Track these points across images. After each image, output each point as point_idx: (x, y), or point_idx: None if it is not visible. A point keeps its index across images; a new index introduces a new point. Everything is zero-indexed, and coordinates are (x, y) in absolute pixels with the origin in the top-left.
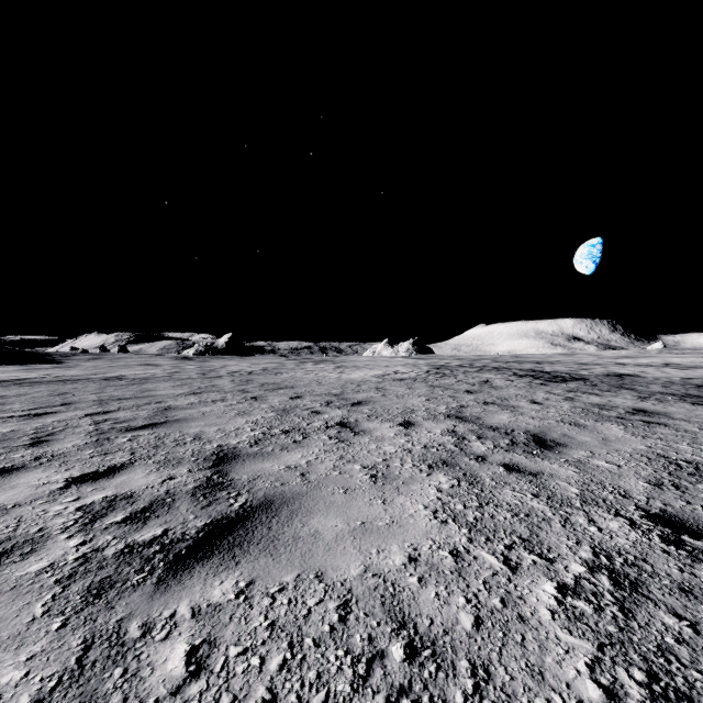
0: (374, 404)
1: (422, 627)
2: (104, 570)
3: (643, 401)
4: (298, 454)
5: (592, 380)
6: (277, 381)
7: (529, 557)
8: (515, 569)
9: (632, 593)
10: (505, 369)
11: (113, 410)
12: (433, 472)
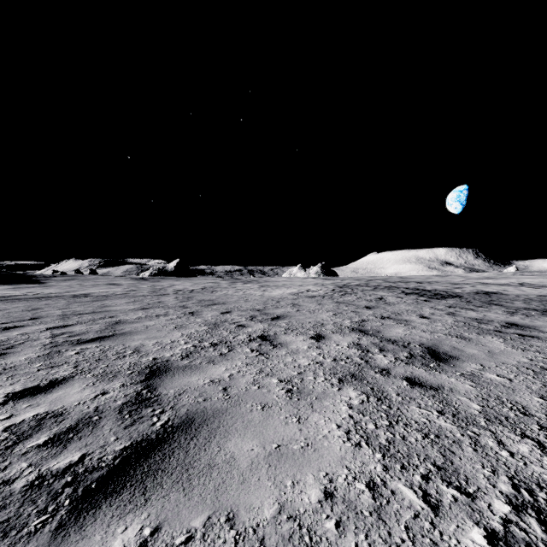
0: (290, 319)
1: None
2: (5, 511)
3: (512, 316)
4: (222, 367)
5: (466, 297)
6: (212, 298)
7: (449, 491)
8: (437, 509)
9: None
10: (395, 288)
11: (72, 324)
12: (343, 387)
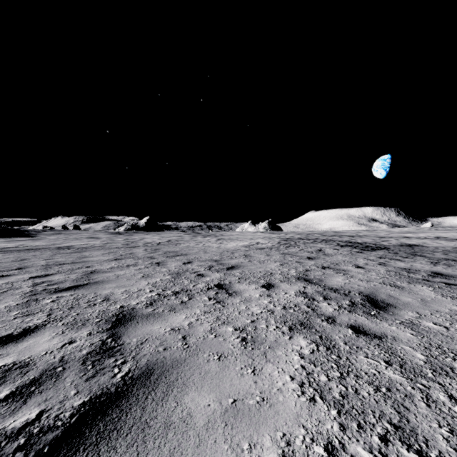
0: (243, 268)
1: None
2: None
3: (435, 266)
4: (182, 315)
5: (392, 249)
6: (176, 250)
7: (410, 456)
8: None
9: None
10: (331, 241)
11: (52, 273)
12: (294, 335)
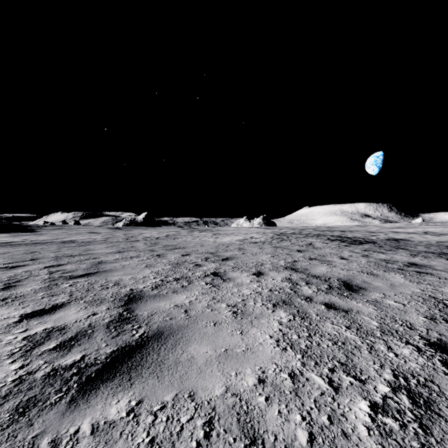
0: (236, 260)
1: (268, 443)
2: (32, 390)
3: (414, 257)
4: (184, 295)
5: (379, 243)
6: (174, 244)
7: (347, 379)
8: (337, 389)
9: (427, 411)
10: (322, 235)
11: (64, 263)
12: (276, 309)
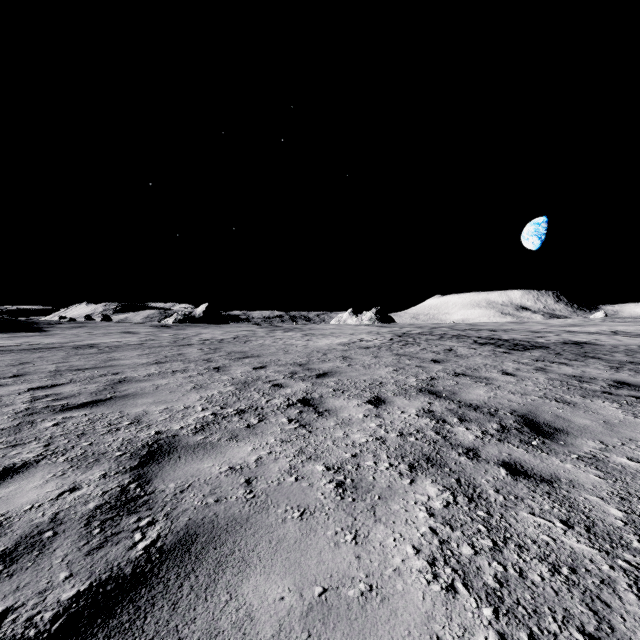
0: (340, 376)
1: None
2: None
3: (618, 372)
4: (248, 445)
5: (553, 348)
6: (244, 349)
7: None
8: None
9: None
10: (465, 337)
11: (63, 383)
12: (417, 478)
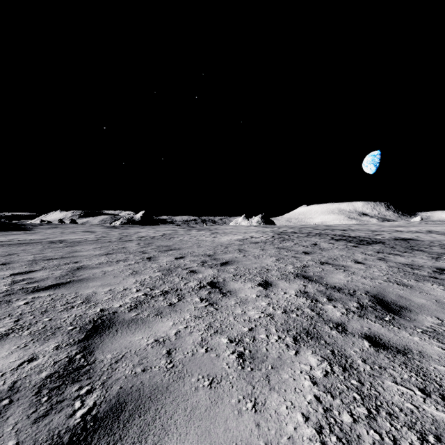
0: (237, 264)
1: None
2: None
3: (438, 261)
4: (169, 321)
5: (388, 243)
6: (169, 244)
7: None
8: None
9: None
10: (324, 235)
11: (36, 269)
12: (300, 349)
